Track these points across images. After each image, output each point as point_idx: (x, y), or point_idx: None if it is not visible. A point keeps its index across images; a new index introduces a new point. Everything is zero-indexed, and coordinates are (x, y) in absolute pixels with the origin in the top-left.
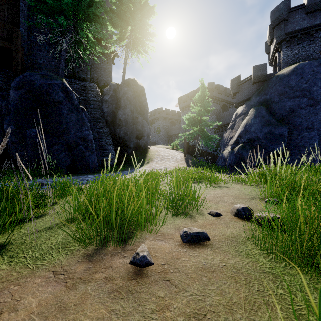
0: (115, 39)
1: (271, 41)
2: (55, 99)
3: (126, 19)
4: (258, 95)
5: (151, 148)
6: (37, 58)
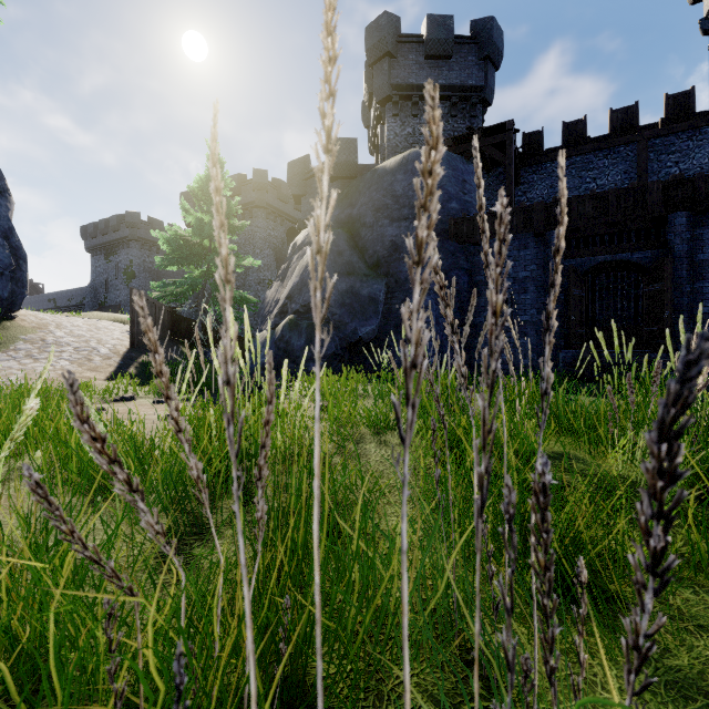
0: None
1: (370, 99)
2: None
3: None
4: (339, 205)
5: (23, 316)
6: None
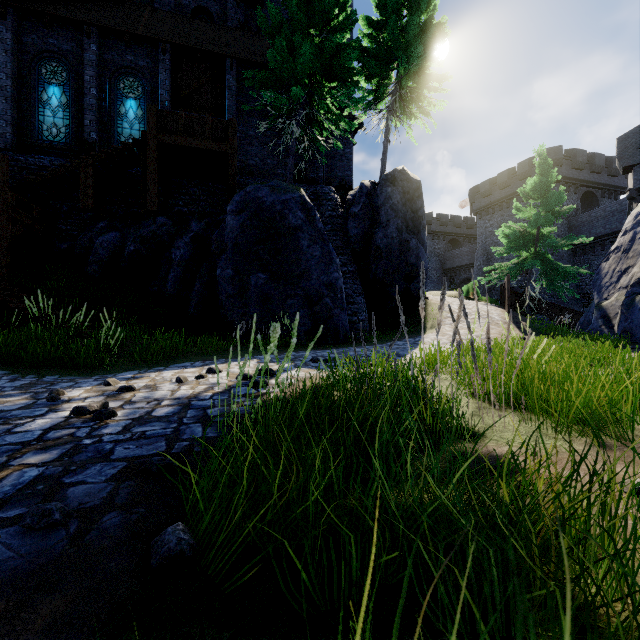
0: (368, 102)
1: None
2: (292, 224)
3: (389, 60)
4: None
5: (429, 297)
6: (248, 157)
